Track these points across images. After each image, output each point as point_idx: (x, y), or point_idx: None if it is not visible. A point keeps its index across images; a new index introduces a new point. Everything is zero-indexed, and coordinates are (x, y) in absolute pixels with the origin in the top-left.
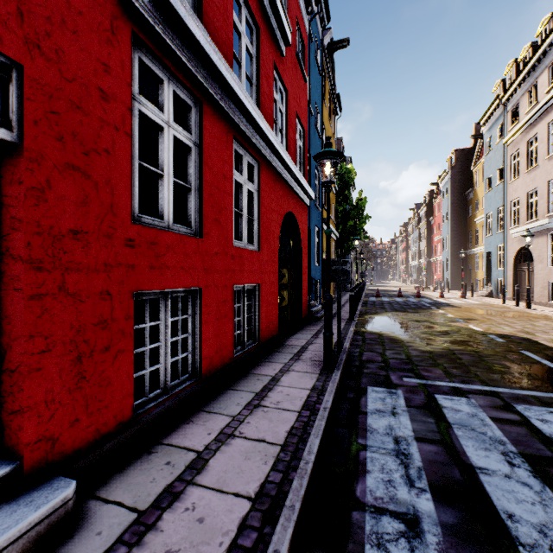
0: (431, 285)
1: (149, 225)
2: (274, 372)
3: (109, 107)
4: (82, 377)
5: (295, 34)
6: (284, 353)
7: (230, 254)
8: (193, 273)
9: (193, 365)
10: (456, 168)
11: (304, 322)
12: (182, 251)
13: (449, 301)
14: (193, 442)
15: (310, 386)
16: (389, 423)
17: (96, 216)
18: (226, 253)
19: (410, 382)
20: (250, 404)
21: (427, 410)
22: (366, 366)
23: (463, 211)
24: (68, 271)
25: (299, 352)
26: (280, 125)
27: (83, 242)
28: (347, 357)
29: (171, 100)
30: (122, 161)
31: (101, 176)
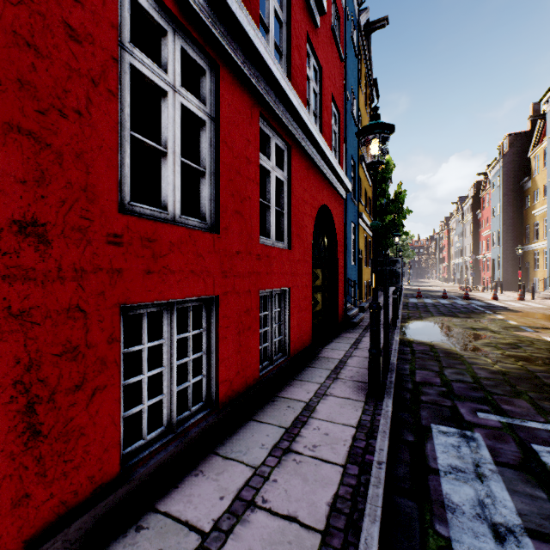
0: (478, 285)
1: (145, 216)
2: (308, 397)
3: (81, 51)
4: (35, 431)
5: (331, 5)
6: (319, 369)
7: (254, 253)
8: (206, 277)
9: (207, 390)
10: (510, 154)
11: (340, 328)
12: (192, 249)
13: (506, 305)
14: (199, 513)
15: (355, 422)
16: (476, 495)
17: (59, 202)
18: (250, 252)
19: (489, 420)
20: (277, 448)
21: (529, 474)
22: (423, 391)
23: (518, 202)
24: (10, 281)
25: (337, 367)
26: (313, 108)
27: (37, 238)
28: (396, 376)
29: (177, 58)
30: (102, 127)
31: (68, 146)
